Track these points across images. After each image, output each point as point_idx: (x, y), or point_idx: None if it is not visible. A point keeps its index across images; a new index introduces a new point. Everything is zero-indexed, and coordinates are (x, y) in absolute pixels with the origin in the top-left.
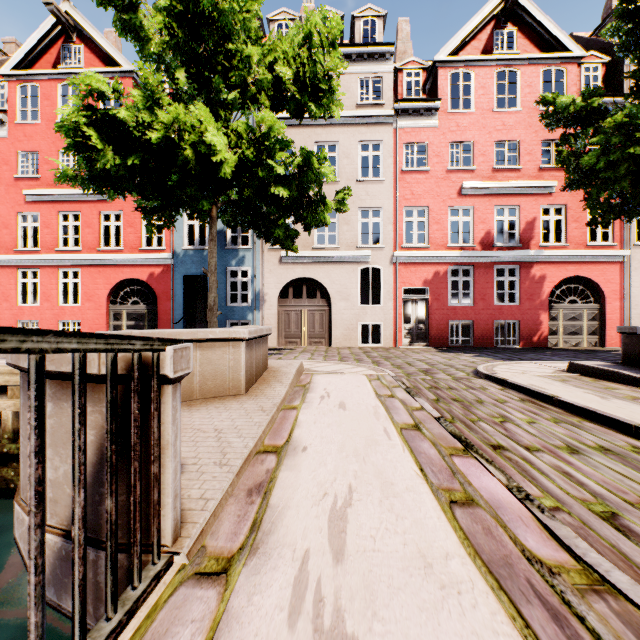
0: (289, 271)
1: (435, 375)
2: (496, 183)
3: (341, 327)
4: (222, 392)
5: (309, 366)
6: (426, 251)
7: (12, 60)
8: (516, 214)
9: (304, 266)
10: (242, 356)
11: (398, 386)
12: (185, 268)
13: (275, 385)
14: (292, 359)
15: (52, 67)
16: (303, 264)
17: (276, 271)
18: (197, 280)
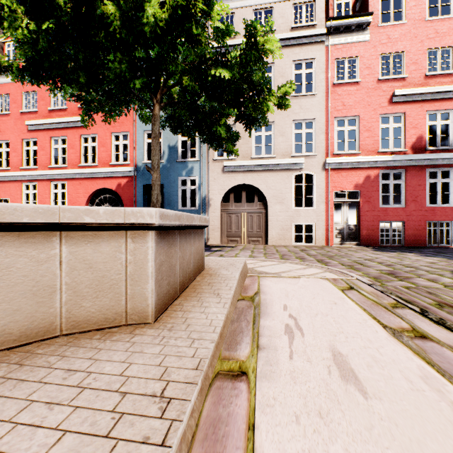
0: (230, 179)
1: (414, 281)
2: (429, 88)
3: (276, 227)
4: (113, 319)
5: (252, 265)
6: (357, 157)
7: None
8: (449, 118)
9: (243, 174)
10: (149, 256)
11: (399, 305)
12: (145, 179)
13: (208, 301)
14: (233, 256)
15: None
16: (243, 172)
17: (219, 179)
18: None
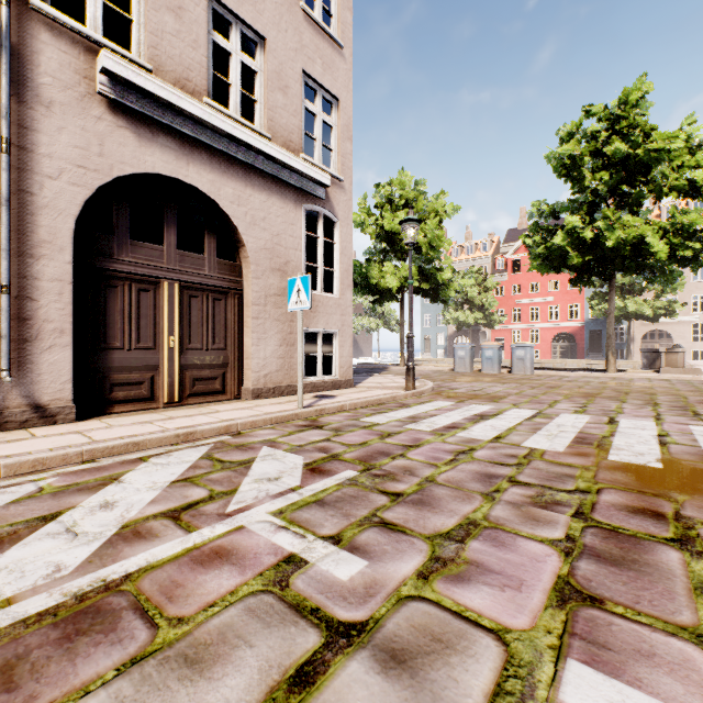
0: (647, 327)
1: None
2: None
3: None
4: None
5: None
6: None
7: (510, 251)
8: None
9: (656, 324)
10: None
11: None
12: (589, 327)
13: None
14: None
15: (525, 250)
16: (655, 323)
17: (639, 327)
18: (595, 332)
